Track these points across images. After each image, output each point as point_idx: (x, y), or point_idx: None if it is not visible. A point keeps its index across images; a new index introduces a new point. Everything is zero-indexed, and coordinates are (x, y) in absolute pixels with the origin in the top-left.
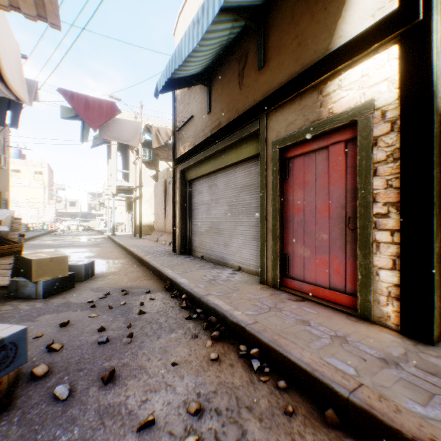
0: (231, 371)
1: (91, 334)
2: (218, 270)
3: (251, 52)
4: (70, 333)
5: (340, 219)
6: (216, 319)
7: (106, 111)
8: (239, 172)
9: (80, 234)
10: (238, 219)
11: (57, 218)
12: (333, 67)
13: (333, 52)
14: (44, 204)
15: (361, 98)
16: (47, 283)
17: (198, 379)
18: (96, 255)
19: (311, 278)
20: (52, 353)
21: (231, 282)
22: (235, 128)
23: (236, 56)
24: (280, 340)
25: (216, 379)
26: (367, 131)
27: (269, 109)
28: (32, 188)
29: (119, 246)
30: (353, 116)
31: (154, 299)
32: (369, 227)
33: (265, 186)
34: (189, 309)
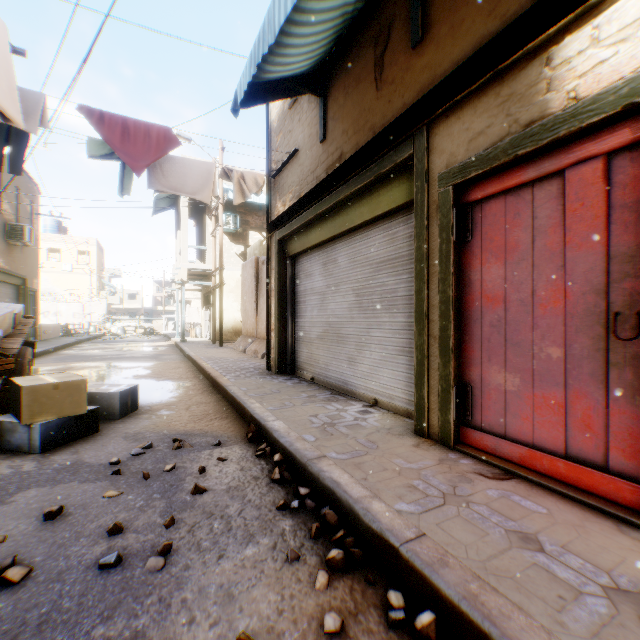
0: None
1: (95, 540)
2: (339, 405)
3: (397, 21)
4: (56, 537)
5: (593, 317)
6: (337, 515)
7: (156, 143)
8: (374, 237)
9: (138, 340)
10: (373, 318)
11: (108, 316)
12: (579, 2)
13: None
14: (90, 297)
15: None
16: (47, 427)
17: None
18: (150, 374)
19: (521, 433)
20: (2, 591)
21: (363, 431)
22: (368, 159)
23: (370, 34)
24: (484, 595)
25: None
26: None
27: (434, 115)
28: (74, 274)
29: (188, 358)
30: (630, 95)
31: (226, 459)
32: None
33: (425, 257)
34: (285, 483)
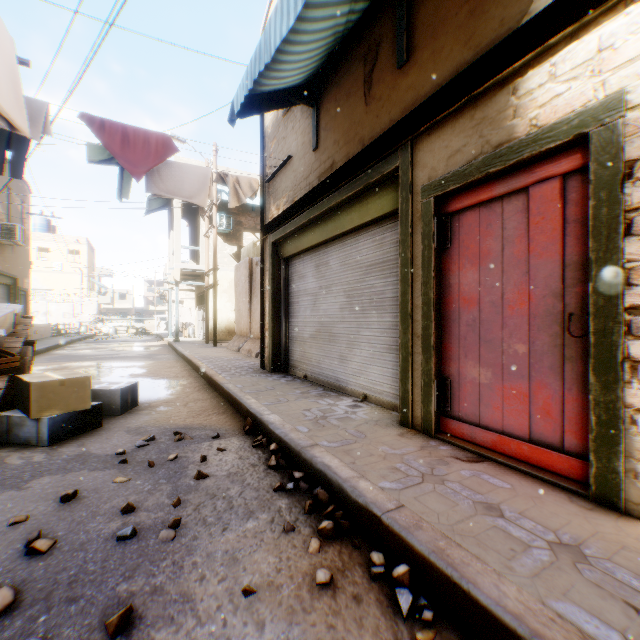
0: (356, 612)
1: (110, 518)
2: (331, 400)
3: (384, 42)
4: (74, 516)
5: (552, 317)
6: (327, 494)
7: (155, 150)
8: (364, 242)
9: (130, 340)
10: (363, 318)
11: (99, 316)
12: (539, 42)
13: (539, 13)
14: (81, 296)
15: (597, 91)
16: (54, 421)
17: (292, 632)
18: (145, 373)
19: (493, 421)
20: (33, 559)
21: (353, 423)
22: (358, 169)
23: (360, 51)
24: (450, 549)
25: (328, 633)
26: (611, 153)
27: (417, 132)
28: (64, 274)
29: (182, 358)
30: (580, 126)
31: (225, 450)
32: (616, 333)
33: (410, 262)
34: (281, 469)
